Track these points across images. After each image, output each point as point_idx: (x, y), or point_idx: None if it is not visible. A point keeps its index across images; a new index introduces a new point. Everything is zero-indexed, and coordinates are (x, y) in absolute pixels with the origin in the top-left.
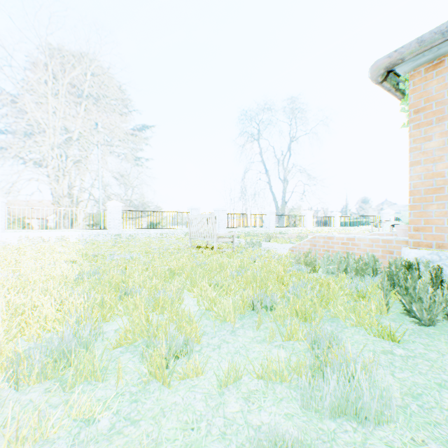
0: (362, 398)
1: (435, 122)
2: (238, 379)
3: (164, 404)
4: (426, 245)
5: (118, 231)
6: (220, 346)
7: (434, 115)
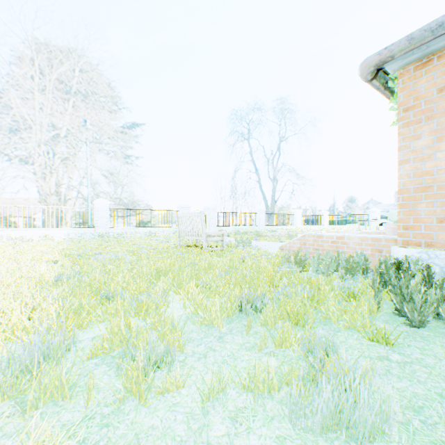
0: (363, 417)
1: (424, 120)
2: (225, 395)
3: (140, 428)
4: (415, 243)
5: (106, 230)
6: (206, 354)
7: (423, 114)
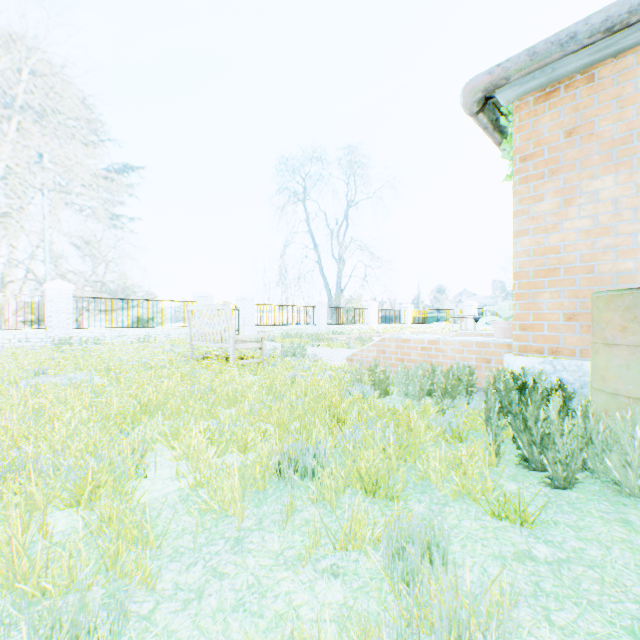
0: None
1: (548, 175)
2: None
3: None
4: (536, 350)
5: (67, 332)
6: (202, 590)
7: (546, 166)
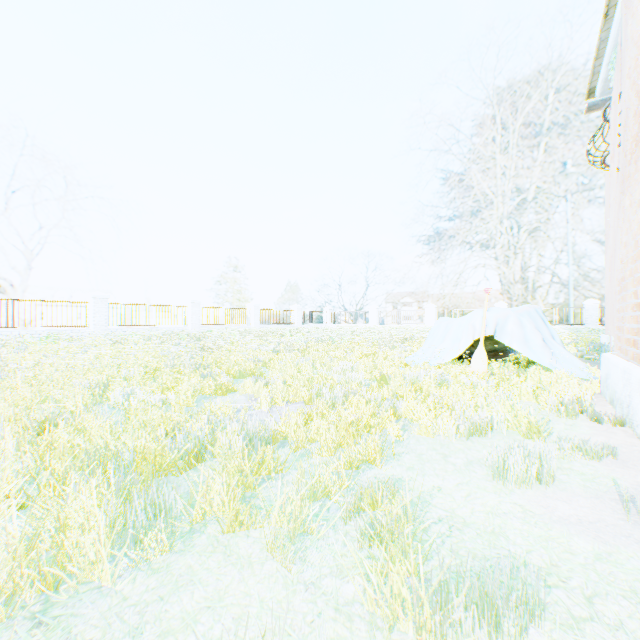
0: None
1: None
2: None
3: None
4: None
5: (594, 326)
6: None
7: None
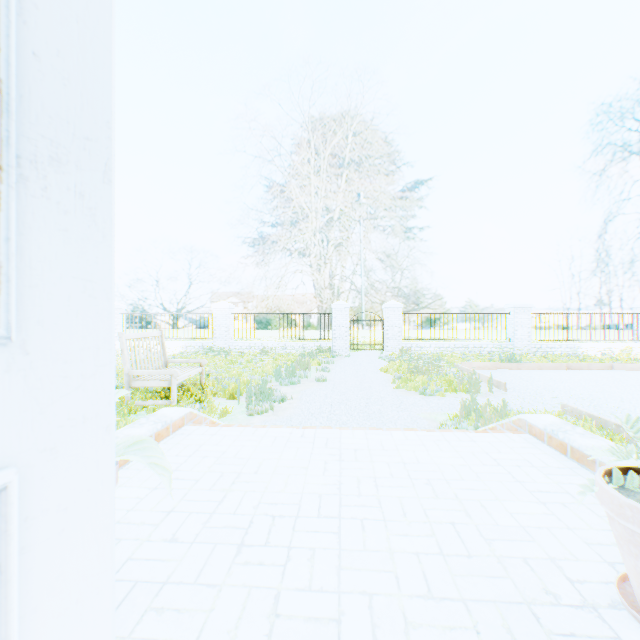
0: None
1: None
2: None
3: None
4: None
5: (225, 342)
6: None
7: None
